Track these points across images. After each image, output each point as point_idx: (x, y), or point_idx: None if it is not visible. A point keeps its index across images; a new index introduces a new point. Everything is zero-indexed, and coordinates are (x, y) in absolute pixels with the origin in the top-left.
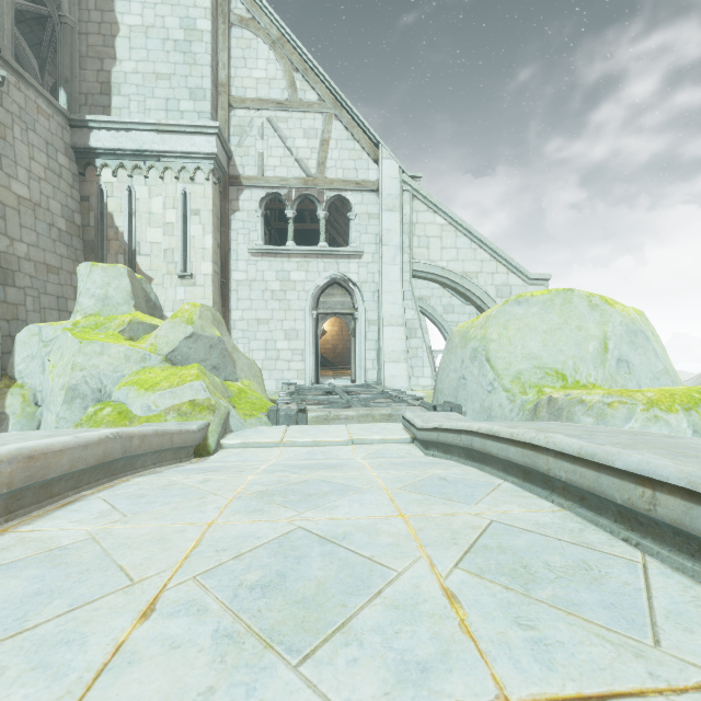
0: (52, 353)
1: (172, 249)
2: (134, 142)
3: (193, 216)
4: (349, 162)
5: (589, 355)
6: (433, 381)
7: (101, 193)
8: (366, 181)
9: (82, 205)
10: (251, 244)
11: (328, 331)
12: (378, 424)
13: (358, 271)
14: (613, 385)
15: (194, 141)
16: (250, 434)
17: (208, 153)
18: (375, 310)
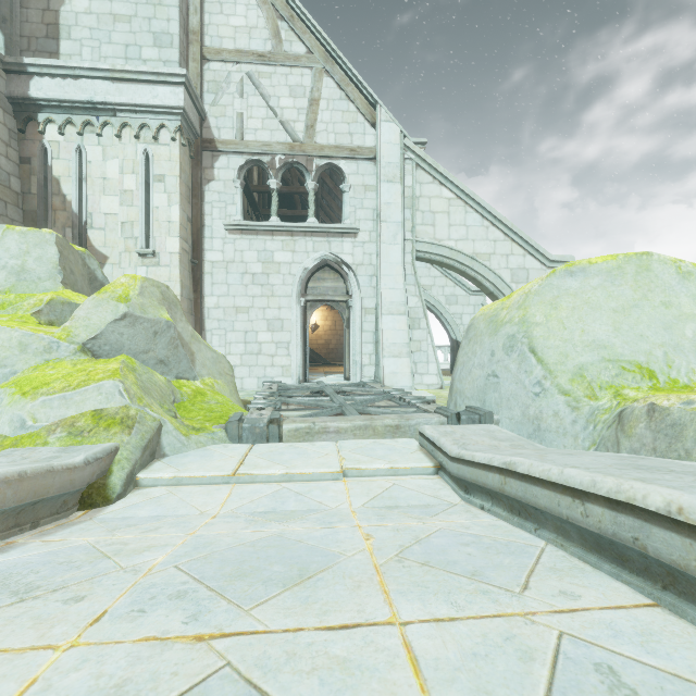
0: None
1: (131, 221)
2: (83, 93)
3: (156, 182)
4: (343, 126)
5: (688, 342)
6: (439, 379)
7: (45, 154)
8: (362, 147)
9: (22, 168)
10: (228, 220)
11: (320, 325)
12: (382, 441)
13: (353, 251)
14: None
15: (157, 93)
16: (190, 460)
17: (174, 107)
18: (372, 297)
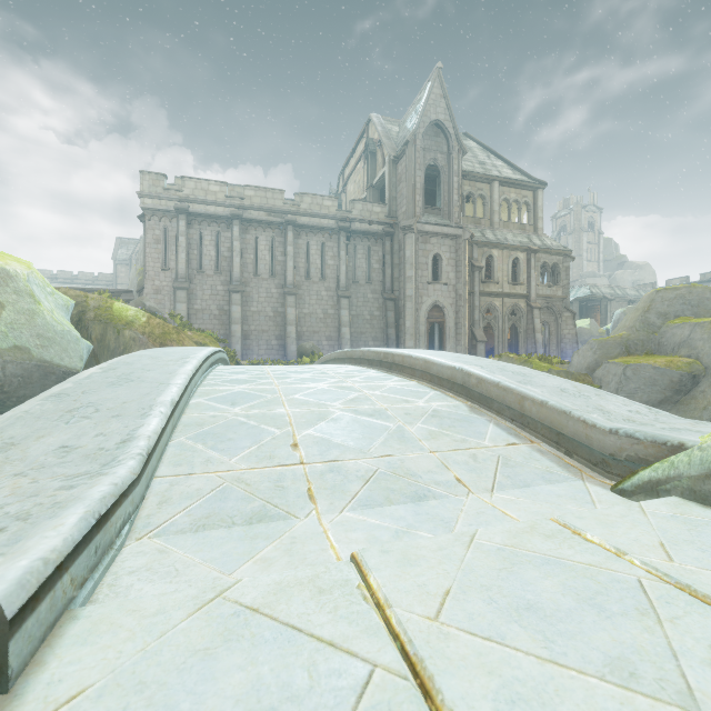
0: None
1: None
2: None
3: None
4: None
5: None
6: None
7: None
8: None
9: None
10: None
11: None
12: None
13: None
14: None
15: None
16: None
17: None
18: None
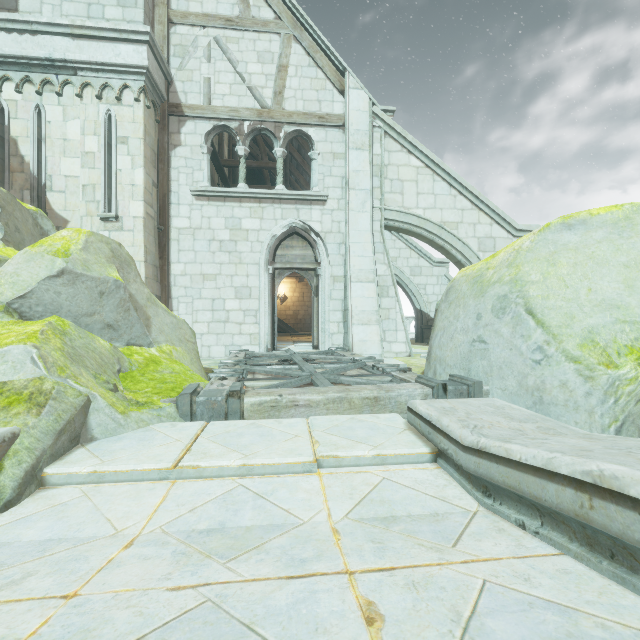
0: None
1: (93, 184)
2: (42, 49)
3: (119, 145)
4: (311, 93)
5: None
6: (407, 347)
7: (2, 113)
8: (330, 114)
9: None
10: (195, 186)
11: (289, 297)
12: (360, 417)
13: (321, 219)
14: None
15: (119, 51)
16: (122, 446)
17: (137, 66)
18: (340, 265)
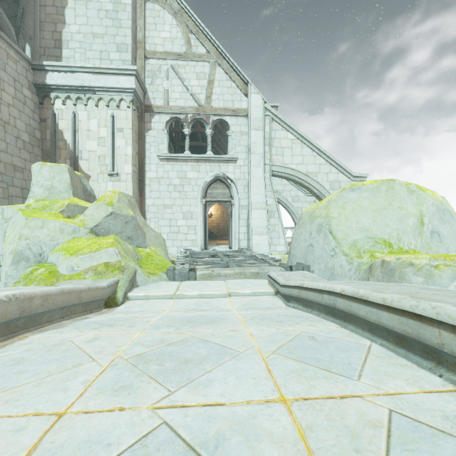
0: (8, 227)
1: (104, 155)
2: (77, 81)
3: (118, 132)
4: (228, 96)
5: (409, 228)
6: (286, 248)
7: (54, 116)
8: (239, 109)
9: (41, 125)
10: (159, 153)
11: (213, 214)
12: (249, 280)
13: (234, 171)
14: (429, 250)
15: (119, 80)
16: (151, 288)
17: (129, 88)
18: (245, 198)
